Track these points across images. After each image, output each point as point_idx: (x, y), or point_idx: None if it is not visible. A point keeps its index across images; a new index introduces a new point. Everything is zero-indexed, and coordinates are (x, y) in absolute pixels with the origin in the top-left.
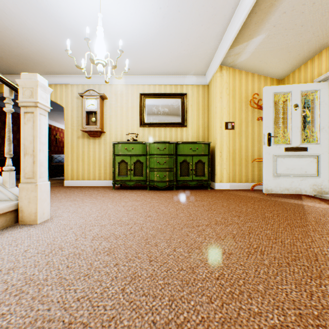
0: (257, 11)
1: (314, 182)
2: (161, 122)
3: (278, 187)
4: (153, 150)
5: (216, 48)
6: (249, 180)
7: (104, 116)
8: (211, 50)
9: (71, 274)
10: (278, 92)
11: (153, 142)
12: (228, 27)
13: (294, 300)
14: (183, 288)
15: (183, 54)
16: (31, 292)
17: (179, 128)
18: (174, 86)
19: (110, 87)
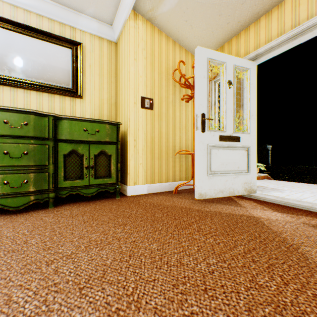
0: None
1: (245, 180)
2: (30, 80)
3: (212, 190)
4: None
5: None
6: (170, 179)
7: None
8: None
9: None
10: (213, 58)
11: None
12: None
13: None
14: None
15: None
16: None
17: (68, 98)
18: (59, 24)
19: None
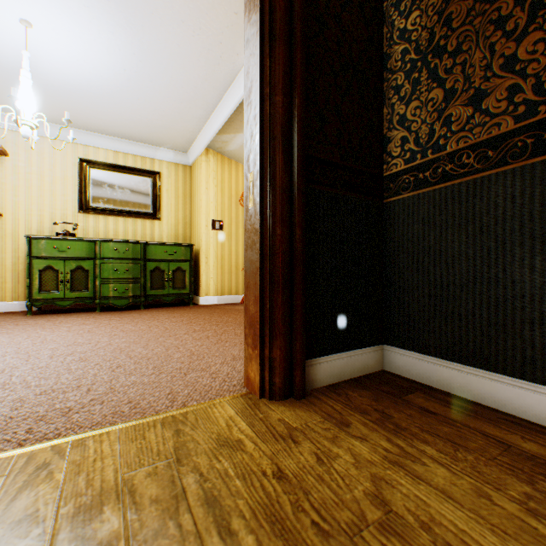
0: (242, 112)
1: None
2: (119, 209)
3: None
4: (108, 252)
5: (200, 129)
6: (240, 292)
7: (0, 185)
8: (194, 129)
9: (52, 375)
10: None
11: (108, 240)
12: (213, 115)
13: (235, 354)
14: (164, 363)
15: (156, 123)
16: (19, 387)
17: (148, 221)
18: (141, 157)
19: (15, 135)
